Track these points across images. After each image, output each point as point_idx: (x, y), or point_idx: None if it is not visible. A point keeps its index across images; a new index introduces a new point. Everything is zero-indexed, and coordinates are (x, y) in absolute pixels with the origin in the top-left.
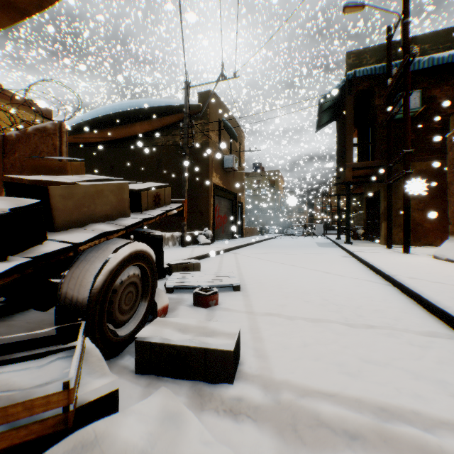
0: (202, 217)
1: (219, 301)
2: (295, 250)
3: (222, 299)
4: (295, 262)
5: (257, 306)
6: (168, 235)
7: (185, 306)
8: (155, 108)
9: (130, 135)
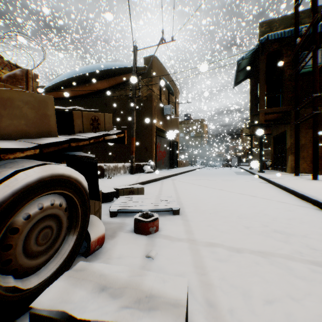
0: (147, 152)
1: (159, 226)
2: (219, 177)
3: (162, 223)
4: (223, 187)
5: (198, 234)
6: (120, 165)
7: (125, 233)
8: (112, 70)
9: (94, 91)
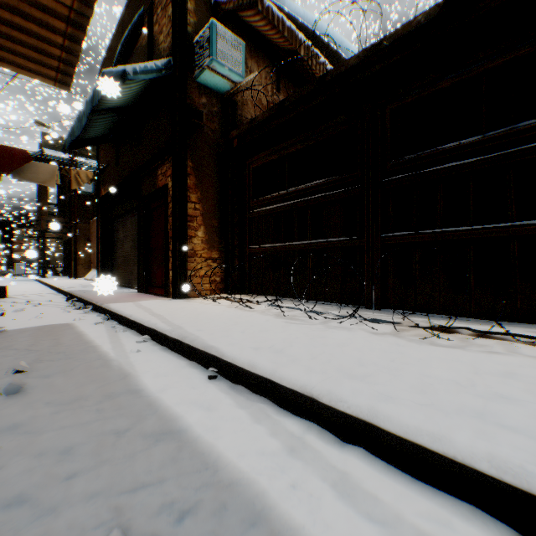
0: None
1: None
2: None
3: None
4: None
5: None
6: None
7: None
8: None
9: None
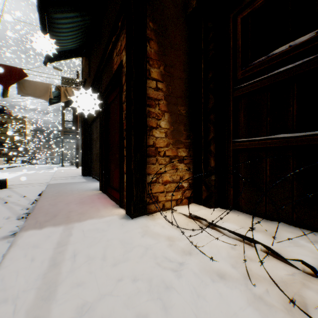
0: None
1: None
2: (31, 170)
3: None
4: (25, 174)
5: None
6: None
7: None
8: None
9: None
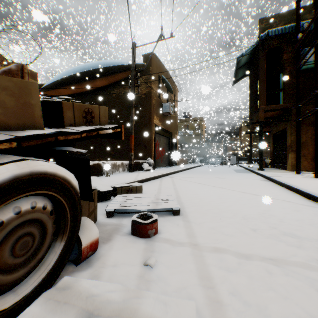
0: (146, 149)
1: (159, 228)
2: (219, 175)
3: (162, 225)
4: (223, 185)
5: (201, 237)
6: (119, 162)
7: (122, 236)
8: (111, 68)
9: (92, 89)
